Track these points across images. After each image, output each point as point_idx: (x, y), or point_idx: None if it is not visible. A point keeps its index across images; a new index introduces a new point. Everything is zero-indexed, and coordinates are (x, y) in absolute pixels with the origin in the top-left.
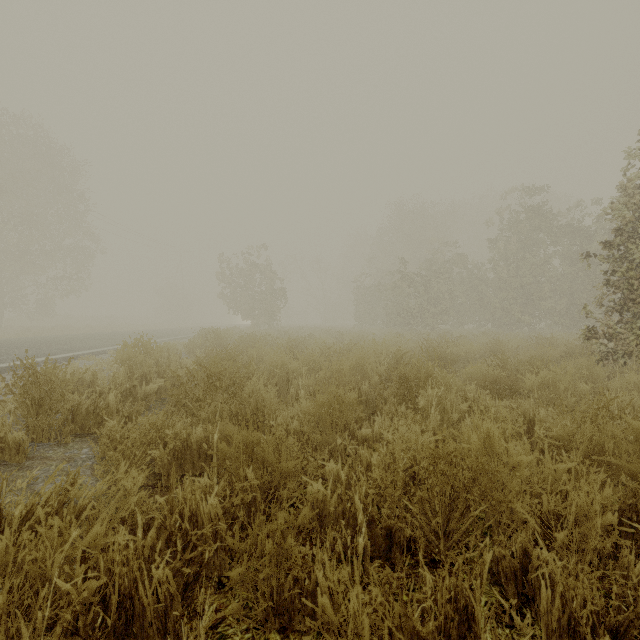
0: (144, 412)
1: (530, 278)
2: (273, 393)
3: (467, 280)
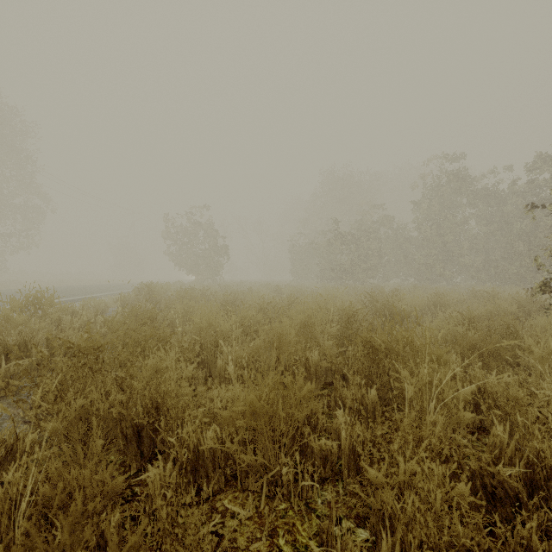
0: (3, 400)
1: (451, 236)
2: (189, 371)
3: (393, 239)
